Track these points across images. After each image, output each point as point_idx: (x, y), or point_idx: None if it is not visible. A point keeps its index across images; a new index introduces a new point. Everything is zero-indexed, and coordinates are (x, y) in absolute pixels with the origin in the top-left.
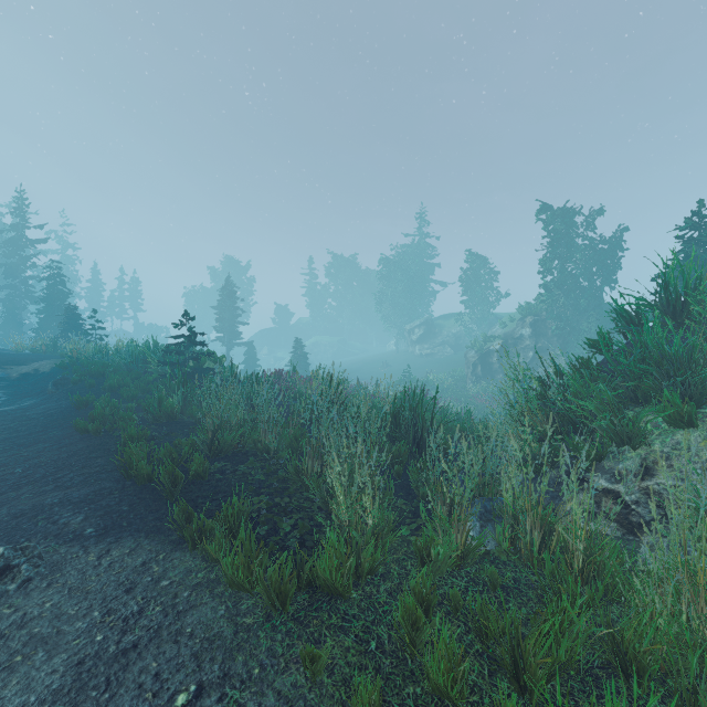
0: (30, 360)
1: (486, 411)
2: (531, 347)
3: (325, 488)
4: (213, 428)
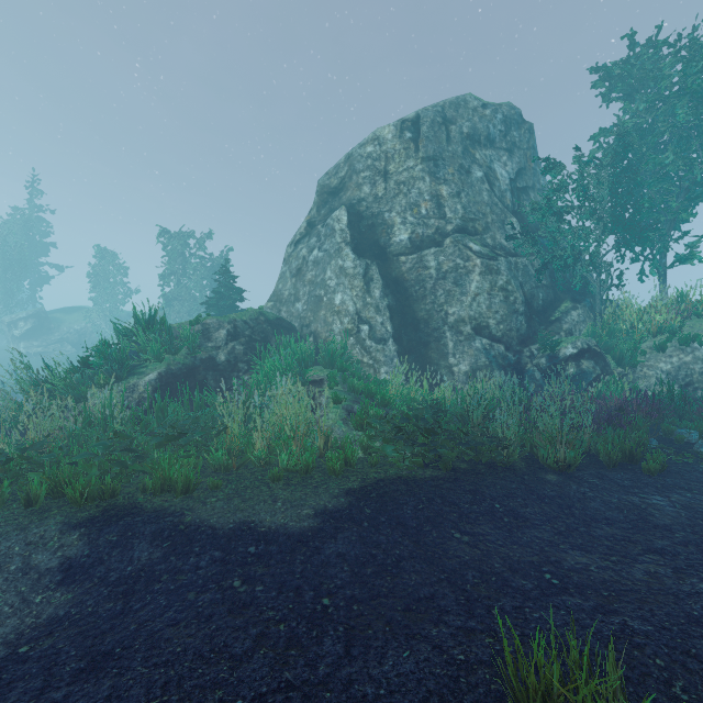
0: None
1: None
2: None
3: None
4: None
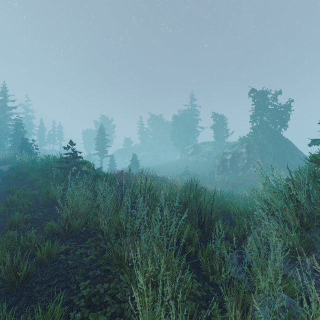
0: (0, 165)
1: (225, 189)
2: (246, 158)
3: (135, 281)
4: (66, 216)
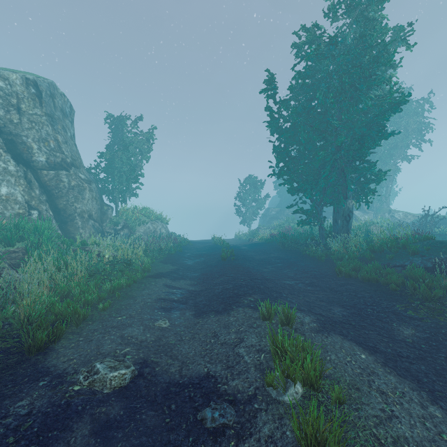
0: None
1: None
2: None
3: None
4: None
